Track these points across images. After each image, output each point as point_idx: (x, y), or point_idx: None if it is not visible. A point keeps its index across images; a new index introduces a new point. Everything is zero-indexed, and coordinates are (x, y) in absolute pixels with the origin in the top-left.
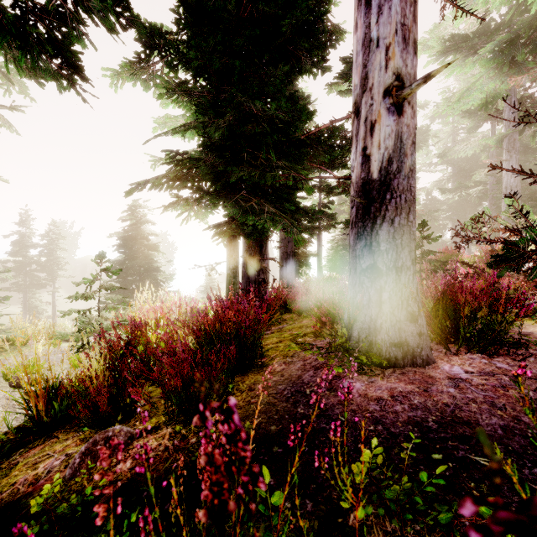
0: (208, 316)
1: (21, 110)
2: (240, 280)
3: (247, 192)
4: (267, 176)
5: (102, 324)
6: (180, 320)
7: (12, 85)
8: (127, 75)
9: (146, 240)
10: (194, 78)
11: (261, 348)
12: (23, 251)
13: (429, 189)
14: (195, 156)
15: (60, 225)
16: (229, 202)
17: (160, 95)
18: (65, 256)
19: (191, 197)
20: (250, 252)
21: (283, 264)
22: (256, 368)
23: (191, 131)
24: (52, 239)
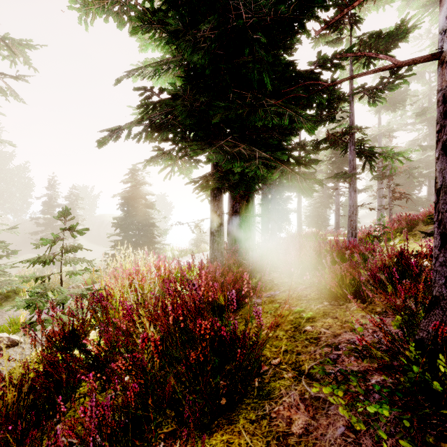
0: (157, 335)
1: (25, 79)
2: (225, 234)
3: (234, 138)
4: (258, 111)
5: (61, 293)
6: (154, 288)
7: (16, 56)
8: (98, 7)
9: (144, 199)
10: (172, 7)
11: (259, 364)
12: (50, 210)
13: (404, 148)
14: (172, 92)
15: (83, 189)
16: (212, 148)
17: (134, 29)
18: (87, 214)
19: (173, 150)
20: (235, 208)
21: (264, 220)
22: (251, 399)
23: (173, 77)
24: (73, 200)
